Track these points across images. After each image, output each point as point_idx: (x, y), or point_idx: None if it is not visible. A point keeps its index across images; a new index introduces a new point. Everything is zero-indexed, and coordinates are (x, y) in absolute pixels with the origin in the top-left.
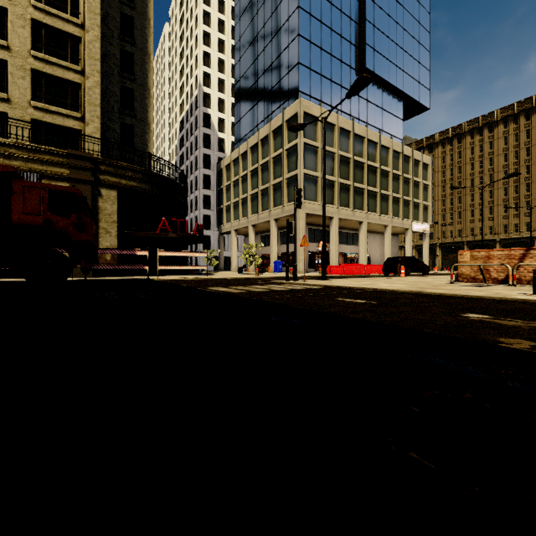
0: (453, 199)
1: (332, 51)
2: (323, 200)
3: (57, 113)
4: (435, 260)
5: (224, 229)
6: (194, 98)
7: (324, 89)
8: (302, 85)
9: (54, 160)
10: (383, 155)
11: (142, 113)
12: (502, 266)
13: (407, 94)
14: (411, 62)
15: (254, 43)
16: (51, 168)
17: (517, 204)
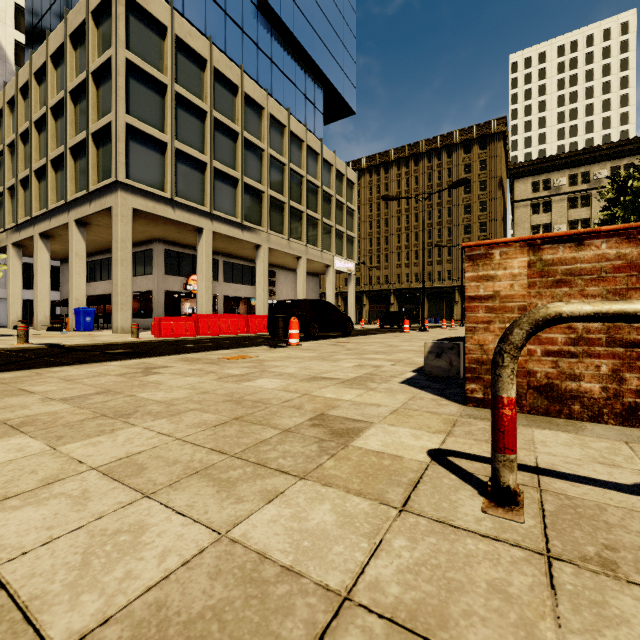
0: (380, 239)
1: None
2: None
3: None
4: (362, 310)
5: None
6: None
7: None
8: None
9: None
10: (294, 148)
11: None
12: None
13: (329, 78)
14: (334, 37)
15: None
16: None
17: (440, 250)
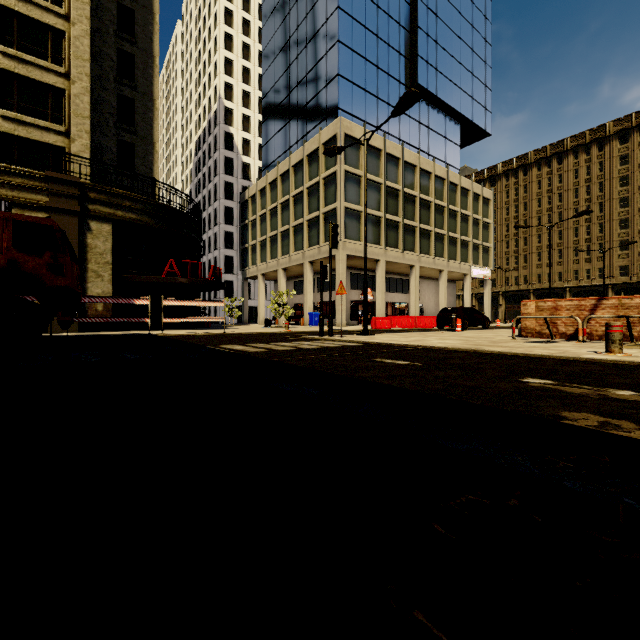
0: (518, 240)
1: (379, 62)
2: (365, 239)
3: (33, 125)
4: (497, 310)
5: (248, 274)
6: (213, 113)
7: (369, 107)
8: (343, 102)
9: (29, 184)
10: (437, 187)
11: (145, 129)
12: (571, 319)
13: (465, 116)
14: (470, 79)
15: (285, 49)
16: (24, 195)
17: (589, 247)
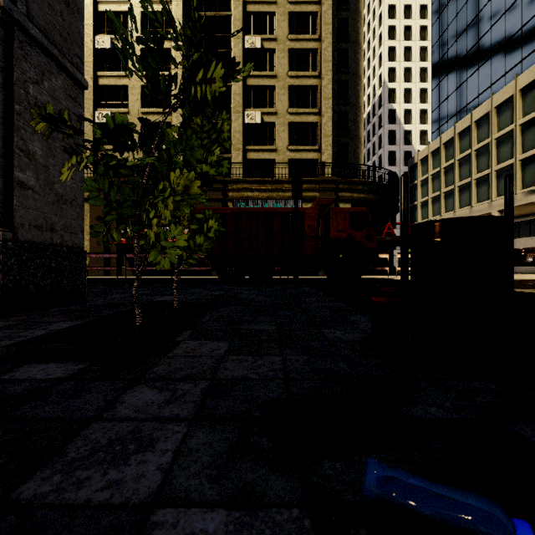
0: None
1: None
2: None
3: (303, 150)
4: None
5: None
6: (377, 98)
7: None
8: None
9: (309, 187)
10: None
11: (354, 130)
12: None
13: None
14: None
15: (461, 13)
16: (307, 194)
17: None
